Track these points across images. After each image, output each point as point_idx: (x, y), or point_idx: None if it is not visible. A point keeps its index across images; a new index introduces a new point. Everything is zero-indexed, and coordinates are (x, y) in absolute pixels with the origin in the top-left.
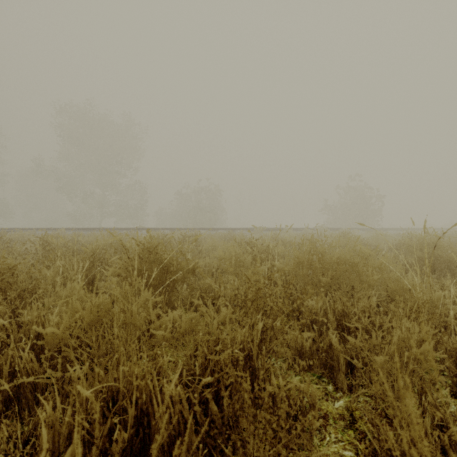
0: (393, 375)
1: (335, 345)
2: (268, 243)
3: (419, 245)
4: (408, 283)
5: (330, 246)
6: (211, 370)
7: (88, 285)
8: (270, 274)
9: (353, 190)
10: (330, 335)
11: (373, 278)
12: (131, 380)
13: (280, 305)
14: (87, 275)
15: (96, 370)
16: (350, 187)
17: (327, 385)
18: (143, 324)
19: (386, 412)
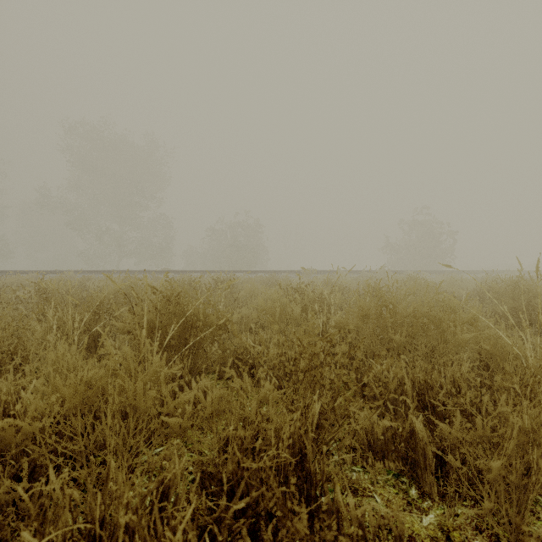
0: (512, 485)
1: (421, 434)
2: (321, 289)
3: (510, 293)
4: (509, 343)
5: (404, 294)
6: (246, 481)
7: (93, 343)
8: (329, 334)
9: (419, 225)
10: (411, 418)
11: (463, 336)
12: (117, 516)
13: (344, 378)
14: (90, 330)
15: (66, 492)
16: (416, 222)
17: (408, 488)
18: (152, 407)
19: (501, 538)
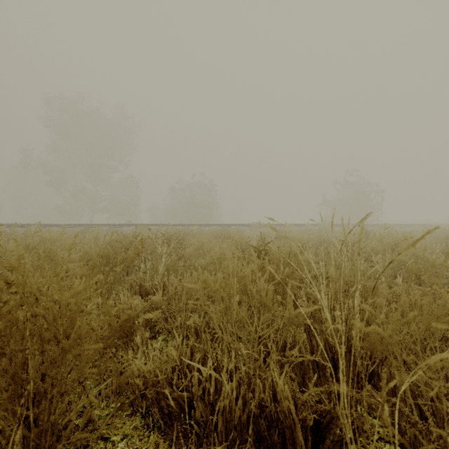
0: None
1: None
2: (288, 247)
3: None
4: None
5: None
6: None
7: None
8: None
9: (351, 185)
10: None
11: None
12: None
13: None
14: None
15: None
16: (348, 182)
17: None
18: None
19: None
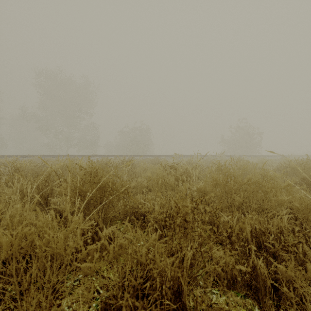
0: None
1: (262, 270)
2: (186, 166)
3: (301, 168)
4: None
5: (241, 170)
6: None
7: (44, 200)
8: (196, 199)
9: (241, 129)
10: (253, 257)
11: (282, 198)
12: None
13: (208, 232)
14: (42, 193)
15: None
16: (239, 127)
17: (253, 308)
18: (70, 254)
19: None
